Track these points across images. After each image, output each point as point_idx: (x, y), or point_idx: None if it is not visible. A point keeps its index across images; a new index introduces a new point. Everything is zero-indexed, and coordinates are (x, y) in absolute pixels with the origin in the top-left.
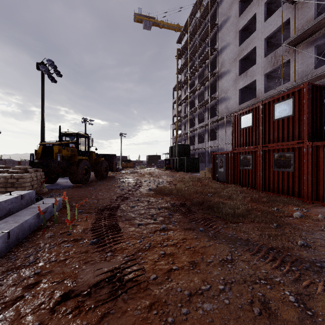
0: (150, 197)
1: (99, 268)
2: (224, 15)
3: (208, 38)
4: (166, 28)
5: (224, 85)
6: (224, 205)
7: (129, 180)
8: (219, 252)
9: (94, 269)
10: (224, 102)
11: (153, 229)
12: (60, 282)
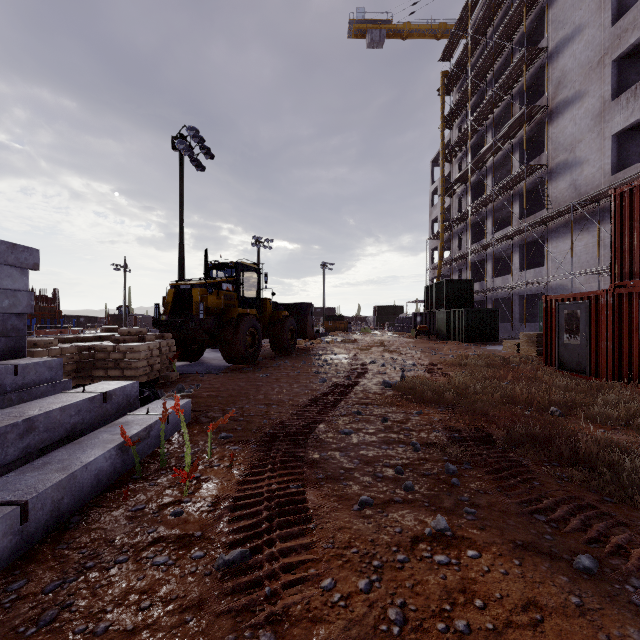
0: (388, 407)
1: None
2: None
3: (521, 29)
4: (415, 36)
5: (565, 132)
6: (632, 457)
7: (339, 357)
8: None
9: None
10: (565, 173)
11: (406, 531)
12: None
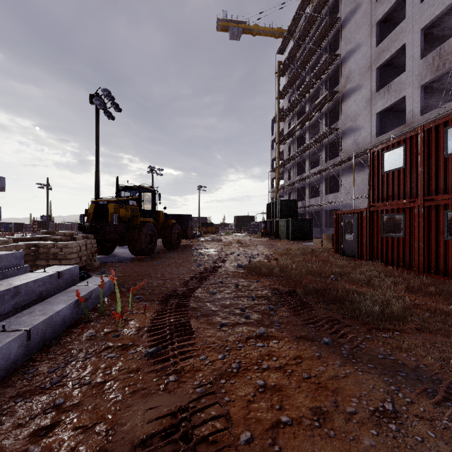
0: (239, 279)
1: (153, 405)
2: (352, 2)
3: (326, 40)
4: (262, 34)
5: (351, 109)
6: (362, 297)
7: (210, 250)
8: (366, 392)
9: (145, 408)
10: (351, 134)
11: (244, 335)
12: (88, 428)
